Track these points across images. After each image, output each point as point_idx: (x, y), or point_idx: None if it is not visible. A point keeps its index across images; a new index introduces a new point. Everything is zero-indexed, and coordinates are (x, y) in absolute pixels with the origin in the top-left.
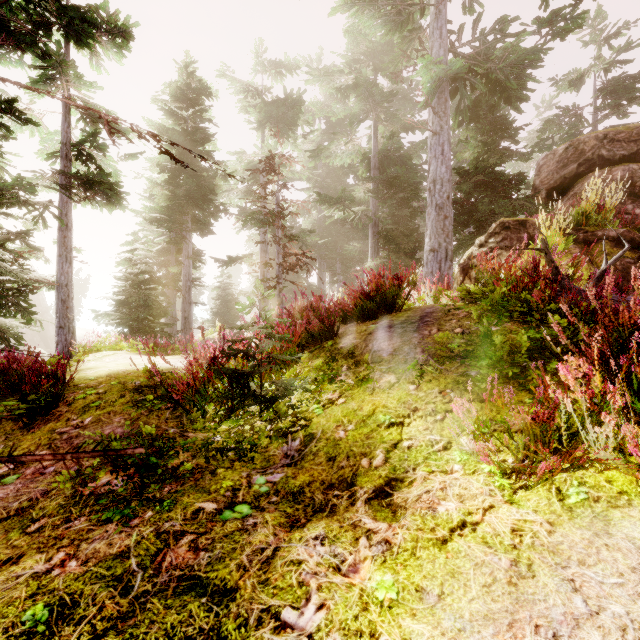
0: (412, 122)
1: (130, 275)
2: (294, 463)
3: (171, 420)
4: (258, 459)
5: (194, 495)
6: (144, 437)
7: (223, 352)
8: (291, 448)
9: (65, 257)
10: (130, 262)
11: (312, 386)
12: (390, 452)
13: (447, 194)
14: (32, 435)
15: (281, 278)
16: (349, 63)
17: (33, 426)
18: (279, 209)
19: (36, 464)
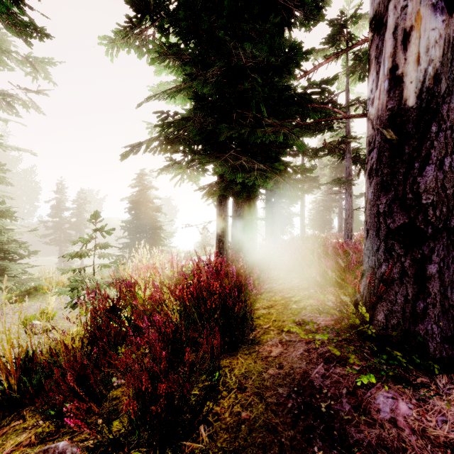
0: None
1: (315, 208)
2: None
3: None
4: None
5: None
6: None
7: None
8: None
9: (303, 205)
10: (314, 202)
11: None
12: None
13: None
14: None
15: None
16: None
17: None
18: None
19: None
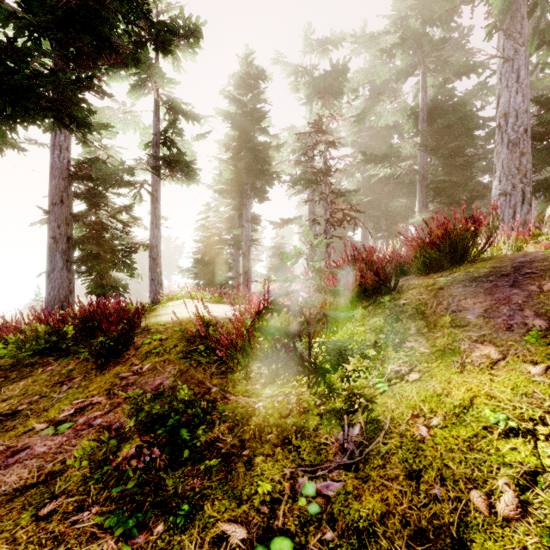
0: (467, 66)
1: (204, 238)
2: (354, 466)
3: (216, 376)
4: (305, 447)
5: (220, 503)
6: (180, 401)
7: (266, 307)
8: (348, 438)
9: (155, 224)
10: (204, 227)
11: (370, 351)
12: (525, 490)
13: (524, 127)
14: (101, 377)
15: (328, 233)
16: (395, 21)
17: (106, 367)
18: (326, 167)
19: (89, 413)
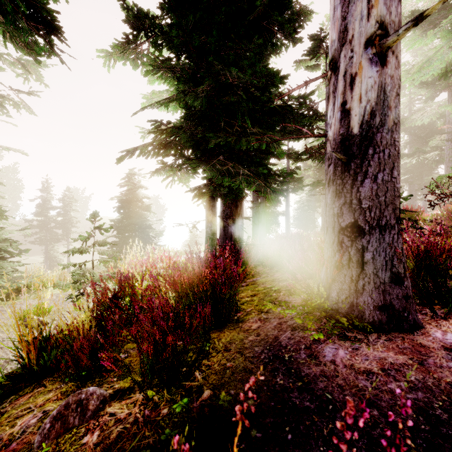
0: None
1: (300, 207)
2: None
3: None
4: None
5: None
6: None
7: None
8: None
9: (288, 205)
10: (299, 202)
11: None
12: None
13: None
14: None
15: None
16: None
17: None
18: None
19: None
